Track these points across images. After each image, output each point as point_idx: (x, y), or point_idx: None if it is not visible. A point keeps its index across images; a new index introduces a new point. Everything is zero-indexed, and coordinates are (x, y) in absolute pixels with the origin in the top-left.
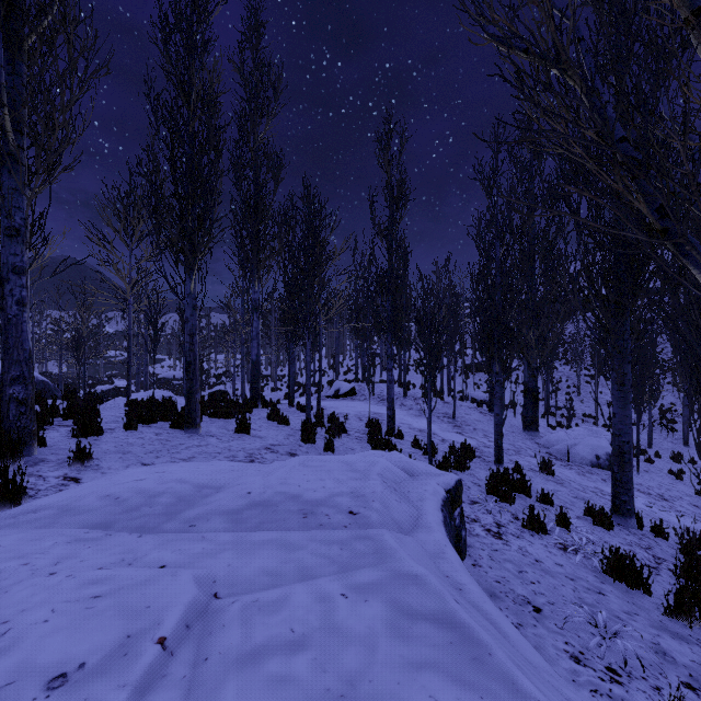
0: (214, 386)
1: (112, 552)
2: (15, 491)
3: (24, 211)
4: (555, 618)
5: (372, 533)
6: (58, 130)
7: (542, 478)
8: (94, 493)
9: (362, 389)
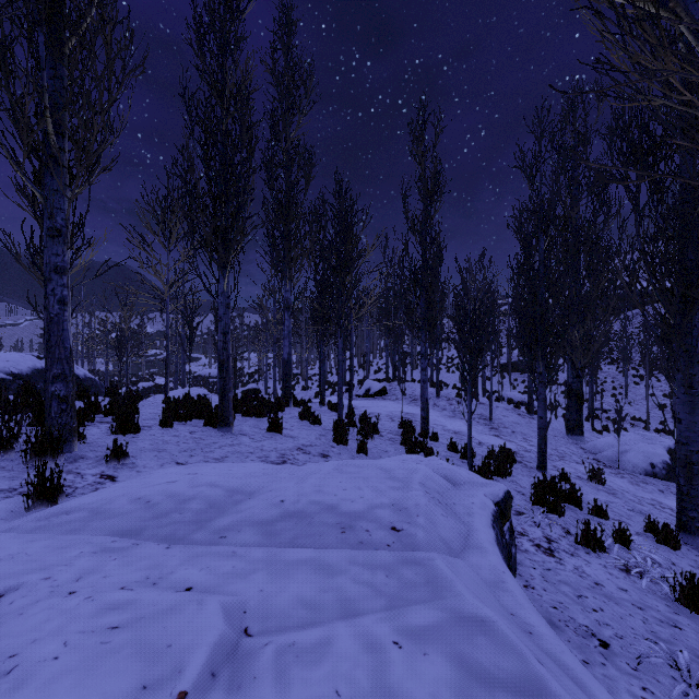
0: (247, 384)
1: (137, 567)
2: (53, 489)
3: (65, 212)
4: (627, 656)
5: (421, 557)
6: (97, 131)
7: (592, 487)
8: (126, 495)
9: (392, 388)
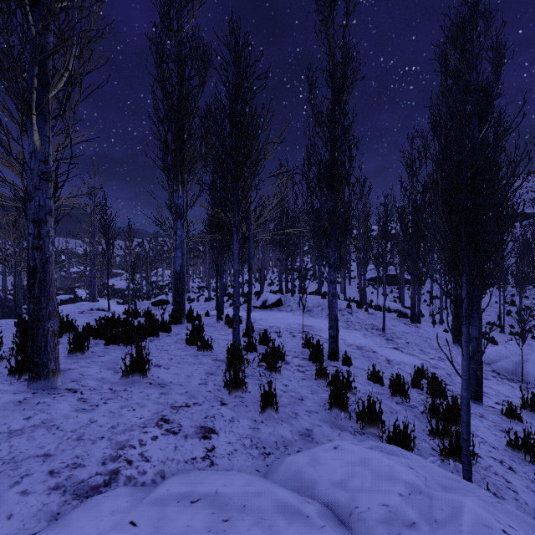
0: (158, 295)
1: None
2: None
3: None
4: None
5: None
6: None
7: None
8: None
9: (287, 300)
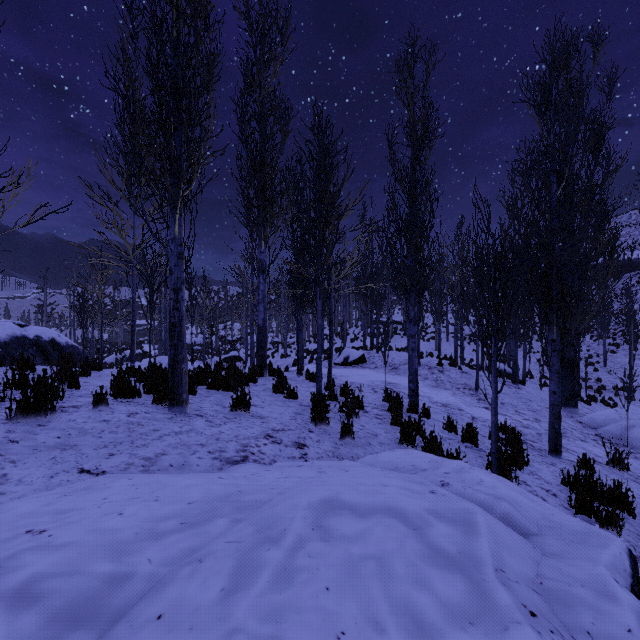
0: (229, 351)
1: None
2: None
3: None
4: None
5: None
6: None
7: (617, 475)
8: None
9: (371, 356)
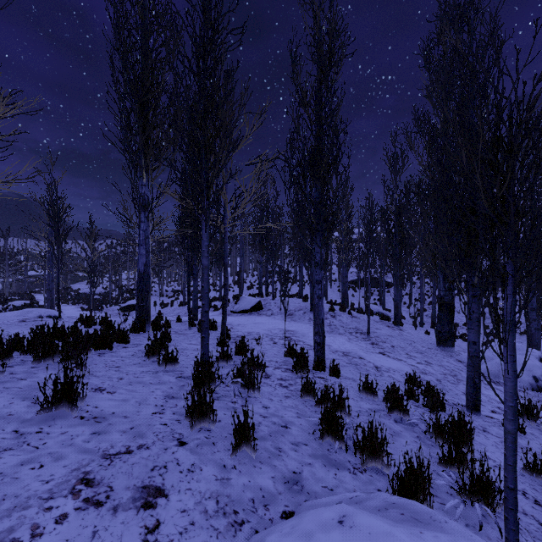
0: (128, 300)
1: None
2: None
3: None
4: None
5: None
6: None
7: (536, 430)
8: None
9: (267, 303)
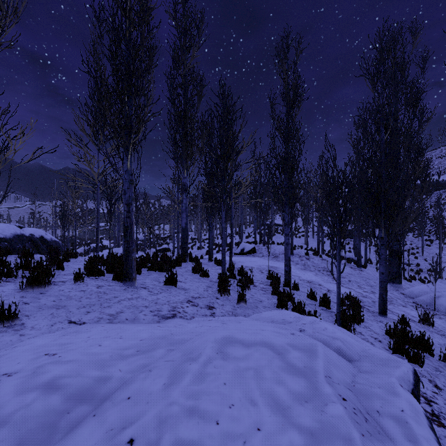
0: (161, 245)
1: None
2: None
3: None
4: None
5: None
6: None
7: (425, 329)
8: None
9: (259, 248)
